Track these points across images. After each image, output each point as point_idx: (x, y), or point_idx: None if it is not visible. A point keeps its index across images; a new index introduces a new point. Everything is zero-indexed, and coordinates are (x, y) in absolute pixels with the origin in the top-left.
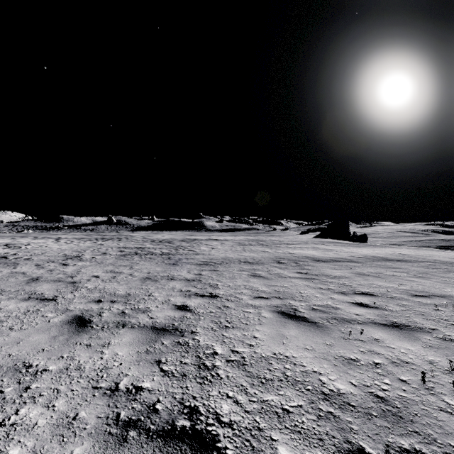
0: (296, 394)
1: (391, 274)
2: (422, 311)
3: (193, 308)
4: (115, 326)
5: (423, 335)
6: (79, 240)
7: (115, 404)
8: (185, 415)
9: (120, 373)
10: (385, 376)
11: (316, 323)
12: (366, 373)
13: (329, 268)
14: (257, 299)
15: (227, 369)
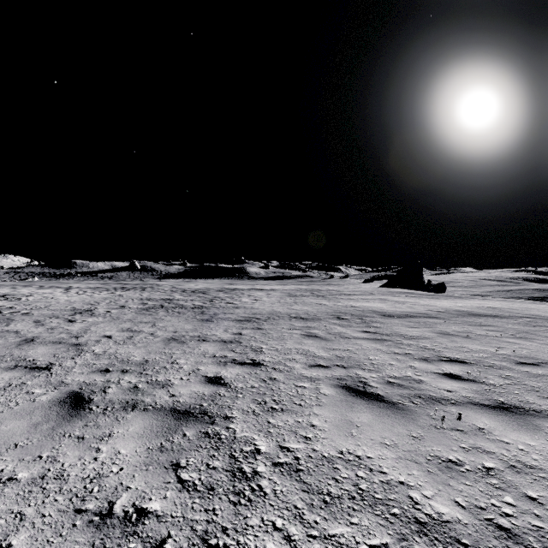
0: (378, 522)
1: (484, 333)
2: (534, 386)
3: (229, 382)
4: (122, 408)
5: (545, 423)
6: (94, 290)
7: (103, 542)
8: None
9: (118, 485)
10: (505, 490)
11: (395, 404)
12: (476, 485)
13: (403, 326)
14: (313, 367)
15: (274, 479)
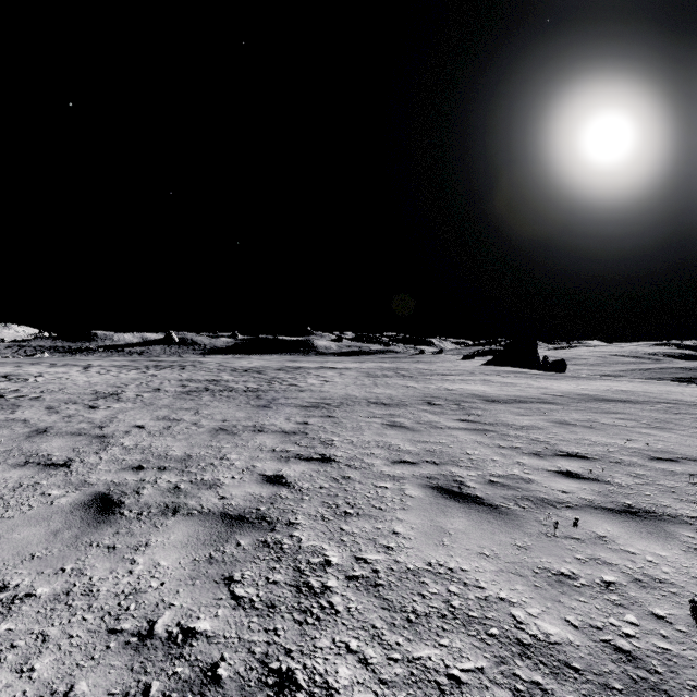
0: (472, 644)
1: (611, 422)
2: (671, 486)
3: (292, 481)
4: (160, 513)
5: (681, 530)
6: (120, 369)
7: (143, 666)
8: (270, 689)
9: (159, 602)
10: (626, 608)
11: (497, 508)
12: (592, 602)
13: (511, 413)
14: (397, 464)
15: (347, 595)
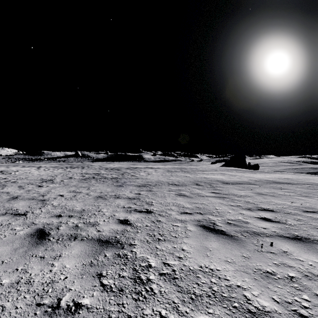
0: (225, 312)
1: (283, 193)
2: (315, 225)
3: (132, 222)
4: (68, 239)
5: None
6: (54, 168)
7: None
8: None
9: (64, 287)
10: (302, 291)
11: (232, 236)
12: (284, 288)
13: (235, 189)
14: (183, 214)
15: (160, 284)
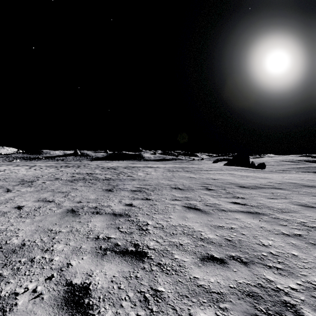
0: None
1: None
2: None
3: (94, 303)
4: None
5: None
6: (47, 167)
7: None
8: None
9: None
10: None
11: None
12: None
13: (262, 197)
14: (206, 263)
15: None
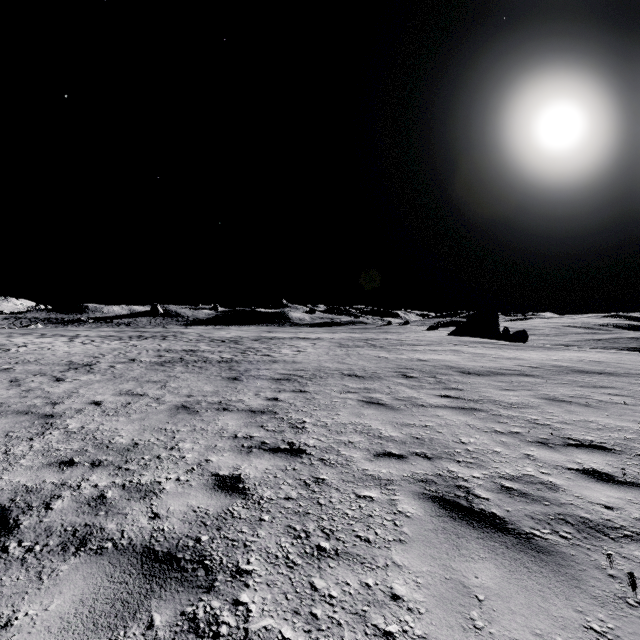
0: None
1: (607, 399)
2: None
3: (250, 486)
4: (59, 547)
5: None
6: (104, 339)
7: None
8: None
9: None
10: None
11: (531, 539)
12: None
13: (493, 387)
14: (381, 458)
15: None
